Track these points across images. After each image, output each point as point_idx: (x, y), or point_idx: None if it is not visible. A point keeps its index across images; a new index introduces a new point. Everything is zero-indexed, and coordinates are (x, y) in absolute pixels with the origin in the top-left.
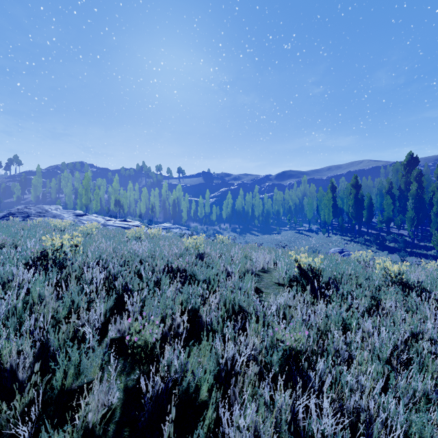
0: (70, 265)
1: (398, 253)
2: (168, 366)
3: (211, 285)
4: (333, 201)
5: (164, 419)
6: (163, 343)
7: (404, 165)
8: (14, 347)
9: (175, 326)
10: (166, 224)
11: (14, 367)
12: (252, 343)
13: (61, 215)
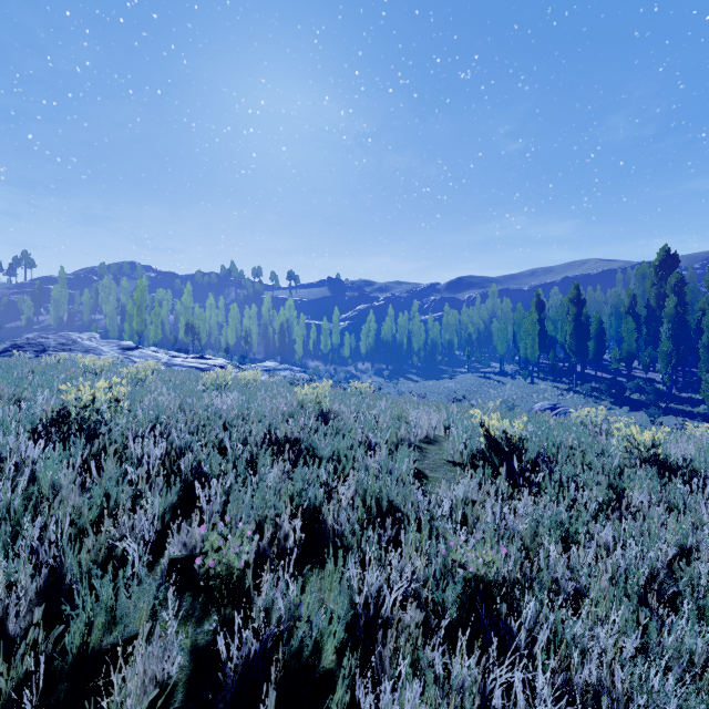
0: (108, 432)
1: (646, 410)
2: (267, 610)
3: (342, 466)
4: (540, 326)
5: (260, 705)
6: (261, 566)
7: (656, 268)
8: (2, 577)
9: (281, 536)
10: (269, 362)
11: (0, 613)
12: (410, 568)
13: (99, 348)
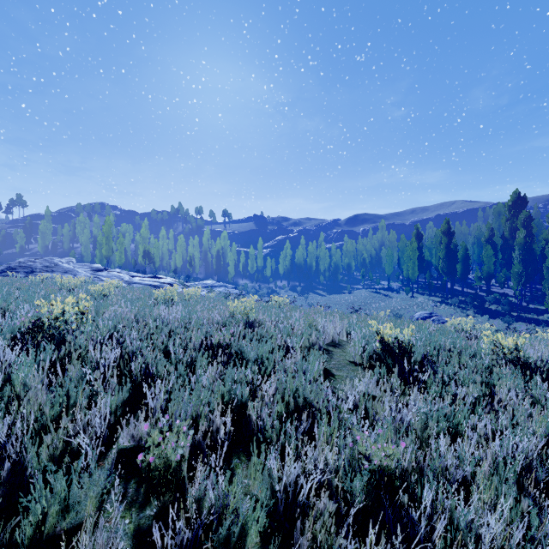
0: (74, 339)
1: (502, 318)
2: (200, 500)
3: (265, 367)
4: (419, 252)
5: None
6: (196, 456)
7: (509, 207)
8: None
9: (213, 429)
10: (208, 281)
11: None
12: (323, 459)
13: (75, 270)
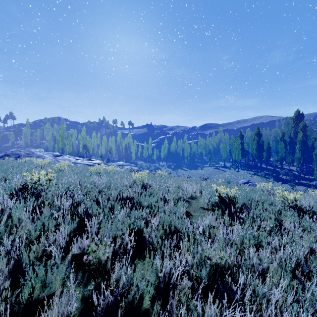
0: (45, 194)
1: (289, 183)
2: (117, 280)
3: (153, 210)
4: (241, 145)
5: None
6: (115, 258)
7: (293, 119)
8: None
9: (124, 244)
10: (120, 162)
11: None
12: (185, 259)
13: (43, 155)
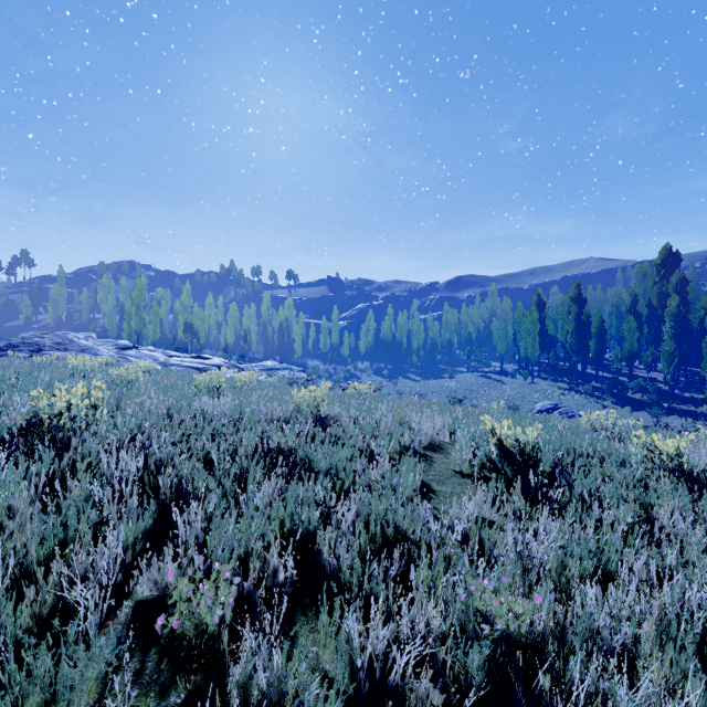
0: (84, 442)
1: (649, 411)
2: (246, 685)
3: (341, 481)
4: (541, 325)
5: None
6: (244, 611)
7: (657, 267)
8: None
9: (269, 572)
10: (268, 362)
11: None
12: (423, 618)
13: (95, 348)
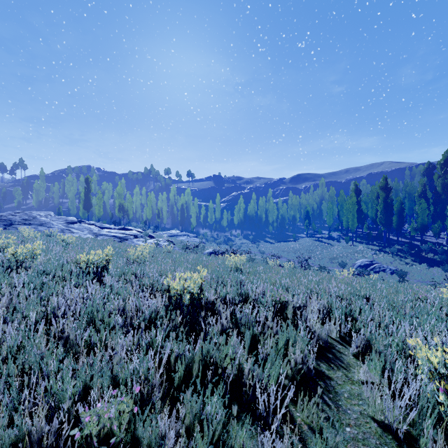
0: None
1: (443, 267)
2: None
3: None
4: (357, 206)
5: None
6: None
7: (441, 165)
8: None
9: None
10: (173, 230)
11: None
12: None
13: (50, 222)
